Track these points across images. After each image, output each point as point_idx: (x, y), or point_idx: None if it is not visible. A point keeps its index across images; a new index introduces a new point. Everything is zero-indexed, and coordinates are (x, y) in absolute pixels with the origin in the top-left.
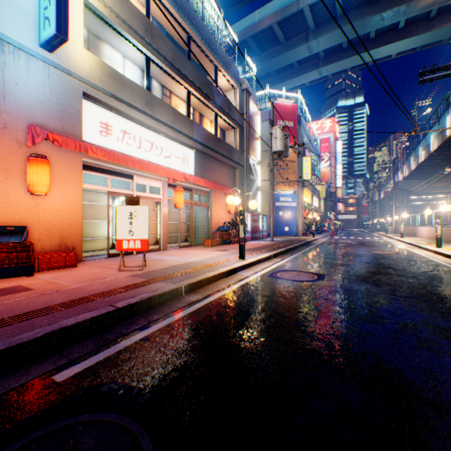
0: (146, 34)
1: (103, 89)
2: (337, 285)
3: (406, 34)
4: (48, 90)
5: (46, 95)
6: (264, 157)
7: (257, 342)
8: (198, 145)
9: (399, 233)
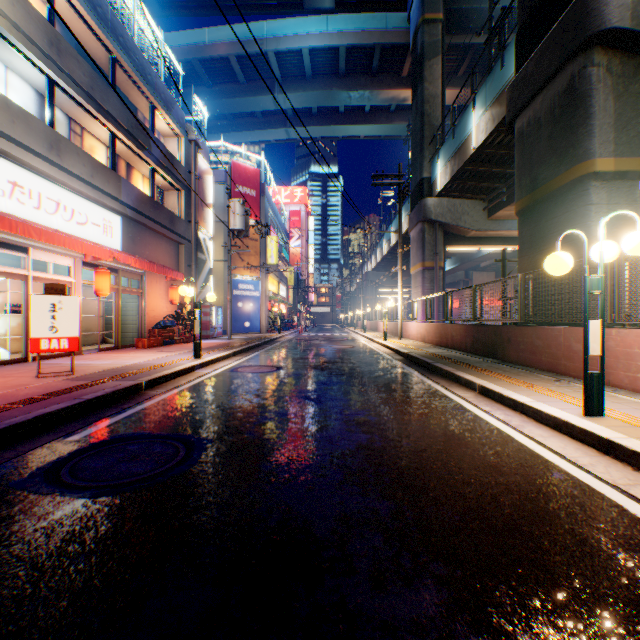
0: (50, 47)
1: None
2: (292, 372)
3: (372, 120)
4: None
5: None
6: (219, 230)
7: (227, 406)
8: (128, 210)
9: (367, 328)
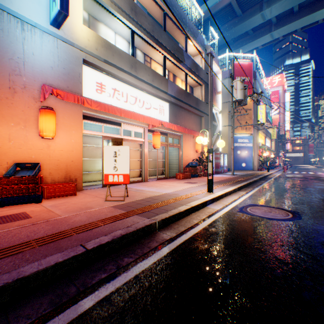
0: (131, 12)
1: (98, 56)
2: (322, 227)
3: None
4: (57, 58)
5: (55, 62)
6: (224, 107)
7: None
8: (171, 98)
9: None
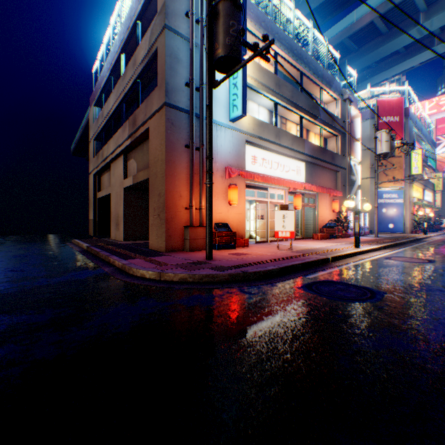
0: (275, 87)
1: (254, 135)
2: (444, 265)
3: None
4: (232, 144)
5: (231, 148)
6: (364, 155)
7: (389, 278)
8: (308, 158)
9: None
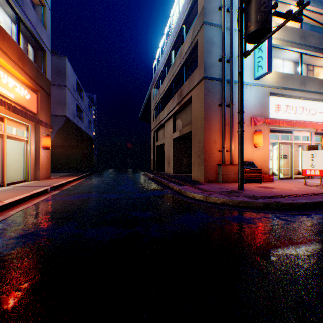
0: (299, 40)
1: (277, 86)
2: None
3: None
4: (256, 98)
5: (255, 101)
6: None
7: None
8: None
9: None
